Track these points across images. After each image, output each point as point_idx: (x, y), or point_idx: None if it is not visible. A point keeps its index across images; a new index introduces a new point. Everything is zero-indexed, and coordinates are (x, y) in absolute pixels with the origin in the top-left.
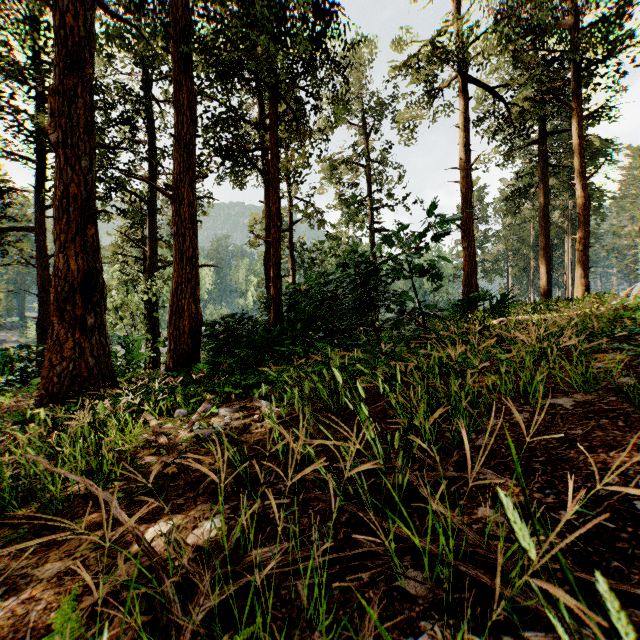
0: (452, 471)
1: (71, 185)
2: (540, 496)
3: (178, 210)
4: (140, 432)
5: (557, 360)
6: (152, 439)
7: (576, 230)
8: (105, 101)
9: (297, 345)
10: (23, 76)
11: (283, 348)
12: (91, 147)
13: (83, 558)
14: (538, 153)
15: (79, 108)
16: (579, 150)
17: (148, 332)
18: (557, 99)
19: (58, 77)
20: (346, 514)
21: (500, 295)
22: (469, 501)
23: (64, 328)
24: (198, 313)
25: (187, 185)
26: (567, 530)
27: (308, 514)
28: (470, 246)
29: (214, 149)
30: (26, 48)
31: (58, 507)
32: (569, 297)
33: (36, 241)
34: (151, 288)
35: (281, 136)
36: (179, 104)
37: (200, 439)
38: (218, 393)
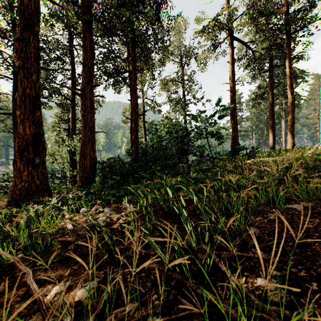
0: (237, 250)
1: (27, 89)
2: (295, 270)
3: (84, 102)
4: (59, 222)
5: (289, 182)
6: (65, 226)
7: (287, 115)
8: (49, 48)
9: (147, 173)
10: (5, 34)
11: (139, 175)
12: (37, 69)
13: (11, 308)
14: (268, 76)
15: (31, 48)
16: (289, 74)
17: (71, 166)
18: (278, 49)
19: (20, 31)
20: (174, 280)
21: (253, 147)
22: (250, 273)
23: (23, 165)
24: (94, 157)
25: (89, 89)
26: (319, 298)
27: (150, 279)
28: (235, 123)
29: (103, 71)
30: (7, 20)
31: (5, 269)
32: (285, 149)
33: (13, 120)
34: (72, 144)
35: (138, 65)
36: (84, 47)
37: (92, 226)
38: (104, 199)
